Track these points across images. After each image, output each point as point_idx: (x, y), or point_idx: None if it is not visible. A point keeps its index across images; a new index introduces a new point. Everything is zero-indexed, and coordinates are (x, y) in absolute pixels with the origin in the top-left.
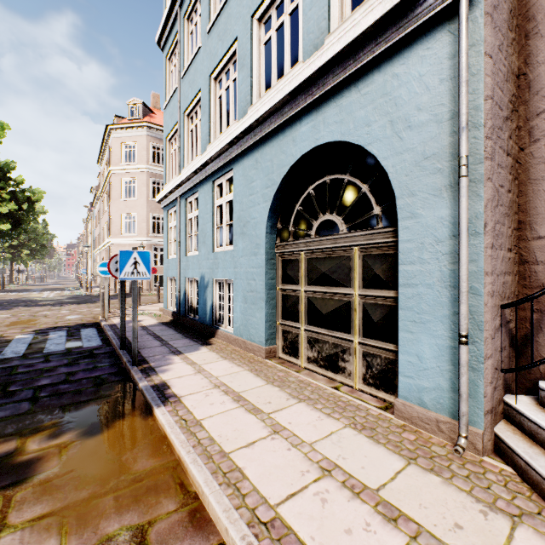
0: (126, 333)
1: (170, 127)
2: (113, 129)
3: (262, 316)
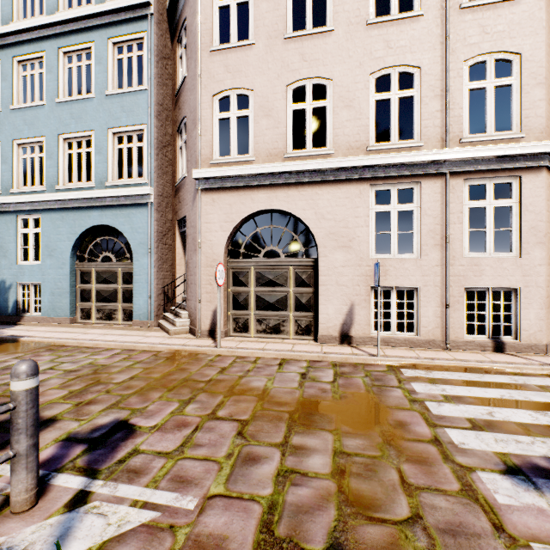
0: None
1: None
2: None
3: (68, 301)
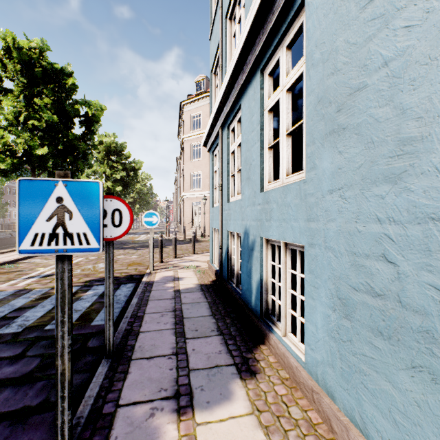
0: (150, 303)
1: (214, 53)
2: (185, 104)
3: None
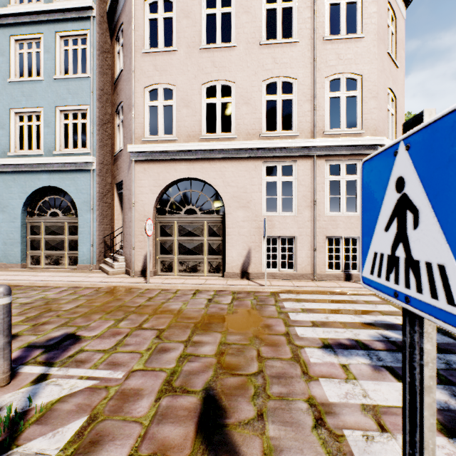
0: None
1: None
2: None
3: (19, 250)
